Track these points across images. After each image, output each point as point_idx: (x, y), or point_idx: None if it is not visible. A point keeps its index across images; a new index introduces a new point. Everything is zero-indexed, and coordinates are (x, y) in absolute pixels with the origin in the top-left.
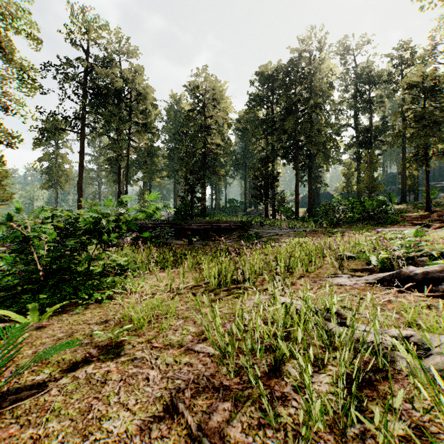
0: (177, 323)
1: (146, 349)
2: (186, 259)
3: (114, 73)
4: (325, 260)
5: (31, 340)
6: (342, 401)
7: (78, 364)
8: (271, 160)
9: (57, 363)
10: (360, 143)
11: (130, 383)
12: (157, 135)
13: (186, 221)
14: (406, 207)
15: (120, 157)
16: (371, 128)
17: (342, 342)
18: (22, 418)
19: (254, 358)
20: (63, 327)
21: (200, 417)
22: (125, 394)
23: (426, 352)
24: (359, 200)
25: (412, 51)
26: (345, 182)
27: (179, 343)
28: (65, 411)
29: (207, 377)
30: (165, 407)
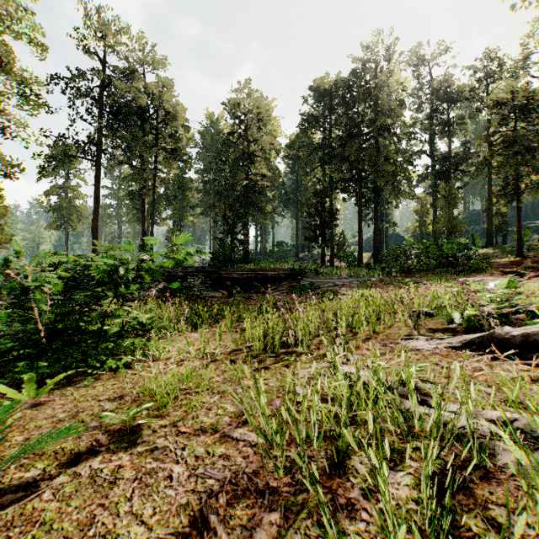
0: (212, 400)
1: (170, 436)
2: (224, 316)
3: (137, 87)
4: (395, 317)
5: (24, 422)
6: (429, 513)
7: (82, 456)
8: (329, 194)
9: (54, 454)
10: (437, 173)
11: (148, 484)
12: (189, 164)
13: (225, 269)
14: (492, 251)
15: (144, 191)
16: (450, 156)
17: (423, 427)
18: (1, 534)
19: (310, 448)
20: (66, 404)
21: (239, 535)
22: (140, 499)
23: (535, 443)
24: (435, 243)
25: (500, 62)
26: (419, 221)
27: (213, 426)
28: (59, 525)
29: (248, 476)
30: (192, 519)
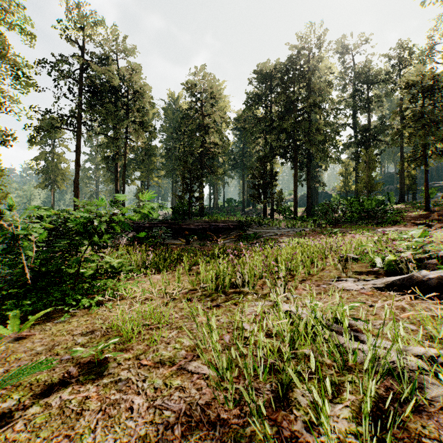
0: (170, 335)
1: (133, 368)
2: (183, 260)
3: (111, 71)
4: (326, 262)
5: (6, 354)
6: None
7: (54, 387)
8: (270, 159)
9: (29, 385)
10: (358, 142)
11: (110, 415)
12: (154, 134)
13: (184, 221)
14: (404, 206)
15: (117, 156)
16: (369, 128)
17: (357, 361)
18: None
19: (257, 381)
20: (44, 338)
21: None
22: (103, 431)
23: None
24: (357, 200)
25: (410, 51)
26: (344, 182)
27: (171, 359)
28: None
29: (201, 407)
30: None
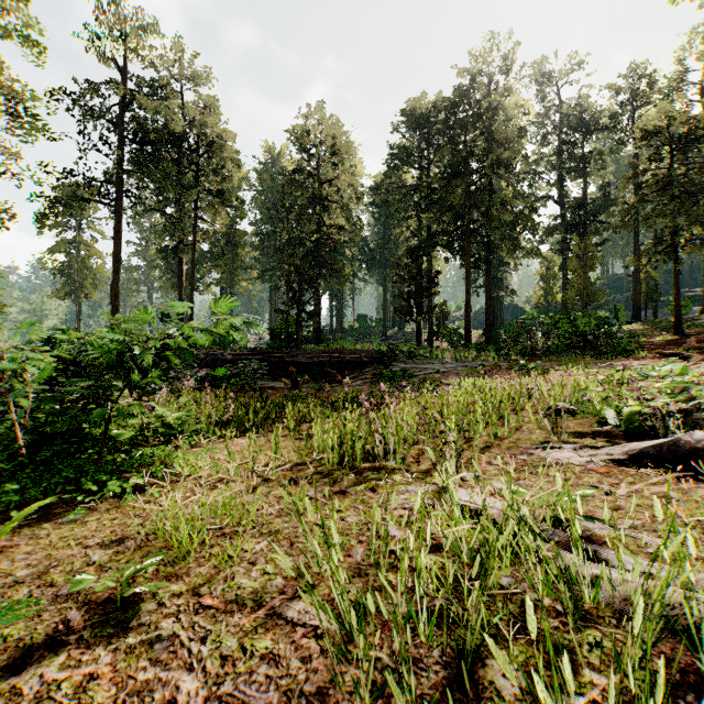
0: (258, 547)
1: (185, 614)
2: (285, 414)
3: (172, 109)
4: (523, 416)
5: None
6: None
7: (34, 652)
8: (427, 252)
9: None
10: (568, 225)
11: None
12: (241, 211)
13: (289, 350)
14: (641, 327)
15: (181, 247)
16: (585, 202)
17: (600, 601)
18: None
19: (415, 641)
20: (35, 552)
21: None
22: None
23: None
24: (567, 317)
25: (650, 80)
26: (544, 289)
27: (255, 596)
28: None
29: (308, 700)
30: None
